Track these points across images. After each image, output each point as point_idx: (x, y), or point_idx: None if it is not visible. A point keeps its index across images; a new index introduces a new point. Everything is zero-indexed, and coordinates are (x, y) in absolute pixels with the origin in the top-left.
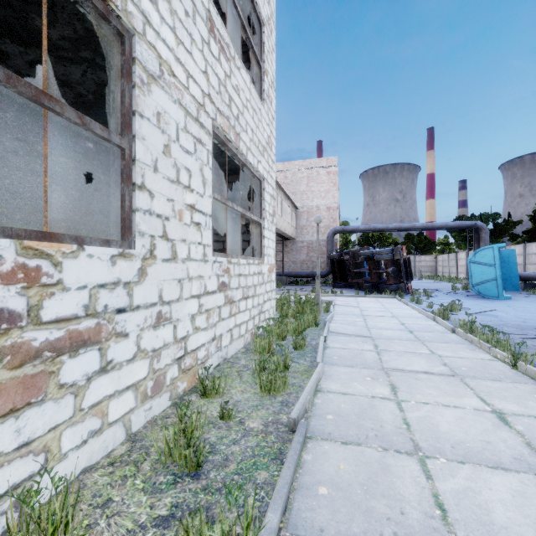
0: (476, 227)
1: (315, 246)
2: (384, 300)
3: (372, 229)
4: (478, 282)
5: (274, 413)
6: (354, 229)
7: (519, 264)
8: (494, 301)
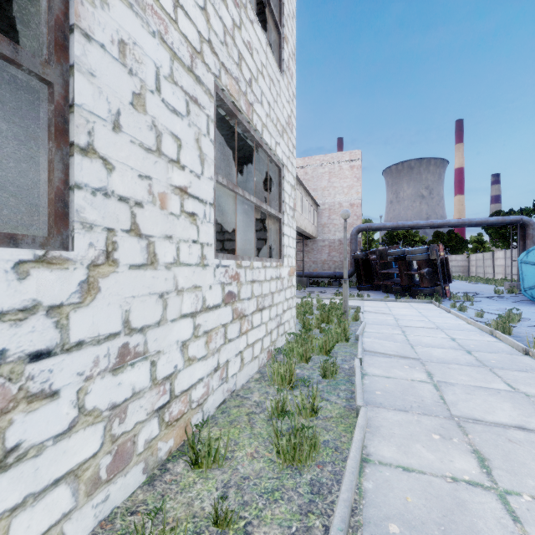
0: (521, 222)
1: (337, 245)
2: (419, 305)
3: (400, 227)
4: (532, 286)
5: (300, 511)
6: (380, 227)
7: None
8: None
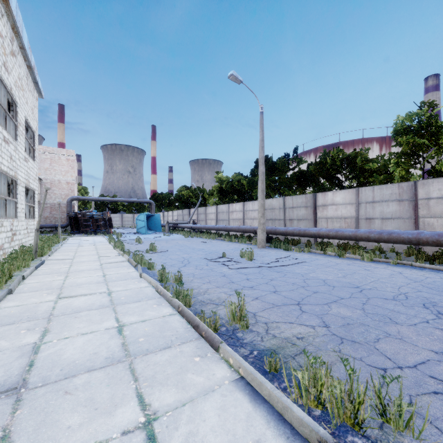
0: (149, 203)
1: (57, 207)
2: (97, 237)
3: (97, 200)
4: (139, 228)
5: None
6: (86, 199)
7: (171, 220)
8: (143, 235)
